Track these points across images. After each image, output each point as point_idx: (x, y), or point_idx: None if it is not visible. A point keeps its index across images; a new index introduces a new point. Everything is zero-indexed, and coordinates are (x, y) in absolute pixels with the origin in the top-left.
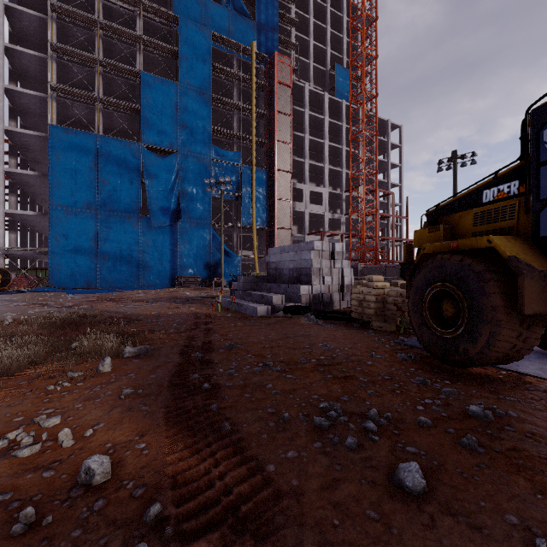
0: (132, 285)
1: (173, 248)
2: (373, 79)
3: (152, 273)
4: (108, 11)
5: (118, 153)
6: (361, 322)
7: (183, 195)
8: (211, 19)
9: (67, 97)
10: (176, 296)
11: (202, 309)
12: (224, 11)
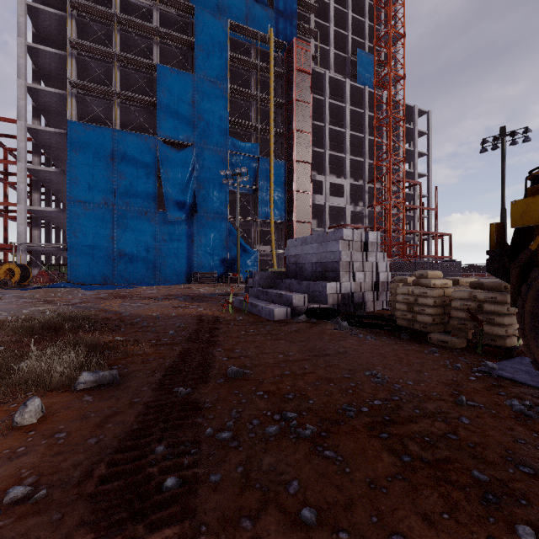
0: (149, 281)
1: (190, 243)
2: (400, 59)
3: (168, 268)
4: (126, 6)
5: (134, 147)
6: (408, 331)
7: (199, 189)
8: (228, 9)
9: (86, 93)
10: (189, 292)
11: (212, 310)
12: (241, 0)
